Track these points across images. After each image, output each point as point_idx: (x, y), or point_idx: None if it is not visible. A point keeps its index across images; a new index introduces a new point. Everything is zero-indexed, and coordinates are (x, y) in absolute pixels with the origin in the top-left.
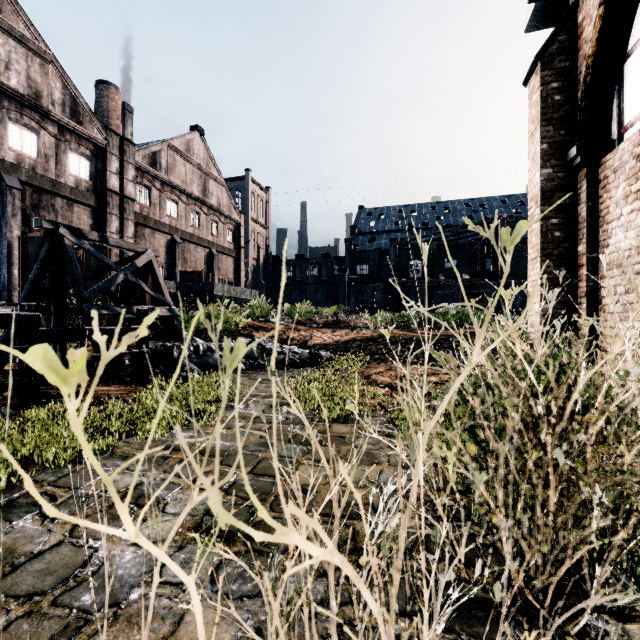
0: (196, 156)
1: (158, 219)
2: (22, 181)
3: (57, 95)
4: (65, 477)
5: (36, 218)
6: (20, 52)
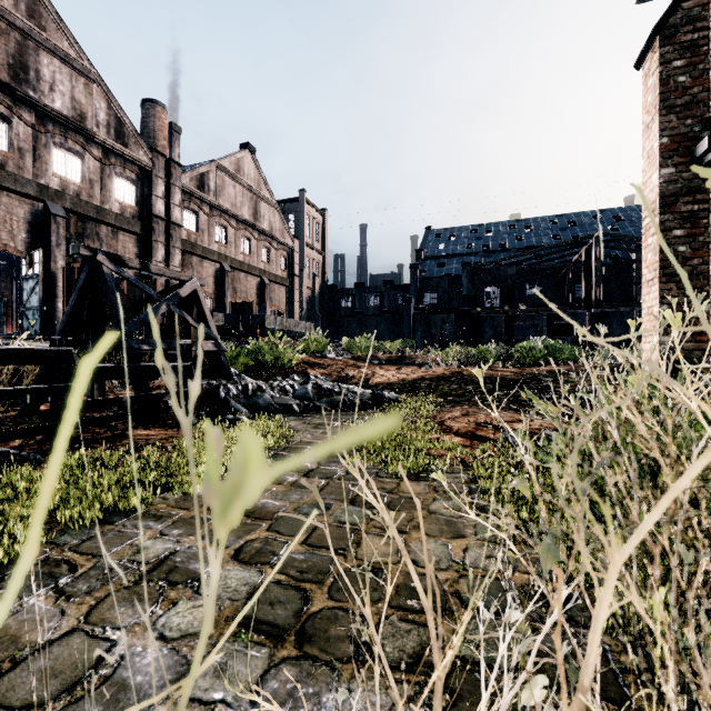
0: (246, 176)
1: (206, 246)
2: (66, 209)
3: (102, 116)
4: (89, 540)
5: (73, 244)
6: (64, 72)
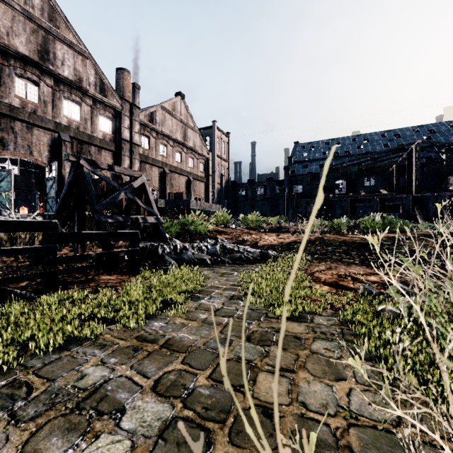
0: (179, 113)
1: (154, 158)
2: (71, 136)
3: (92, 79)
4: (49, 365)
5: (65, 153)
6: (70, 53)
